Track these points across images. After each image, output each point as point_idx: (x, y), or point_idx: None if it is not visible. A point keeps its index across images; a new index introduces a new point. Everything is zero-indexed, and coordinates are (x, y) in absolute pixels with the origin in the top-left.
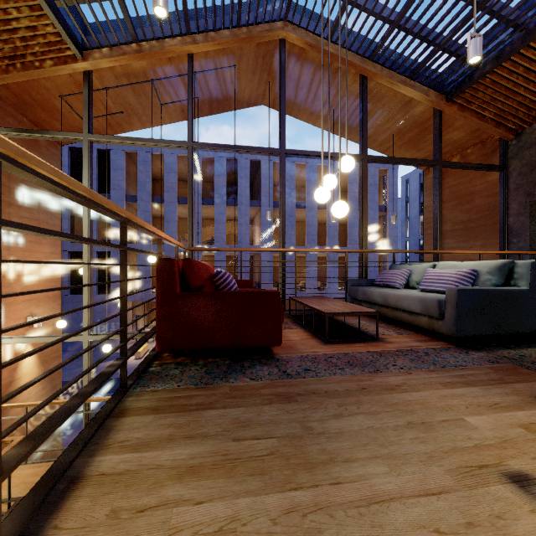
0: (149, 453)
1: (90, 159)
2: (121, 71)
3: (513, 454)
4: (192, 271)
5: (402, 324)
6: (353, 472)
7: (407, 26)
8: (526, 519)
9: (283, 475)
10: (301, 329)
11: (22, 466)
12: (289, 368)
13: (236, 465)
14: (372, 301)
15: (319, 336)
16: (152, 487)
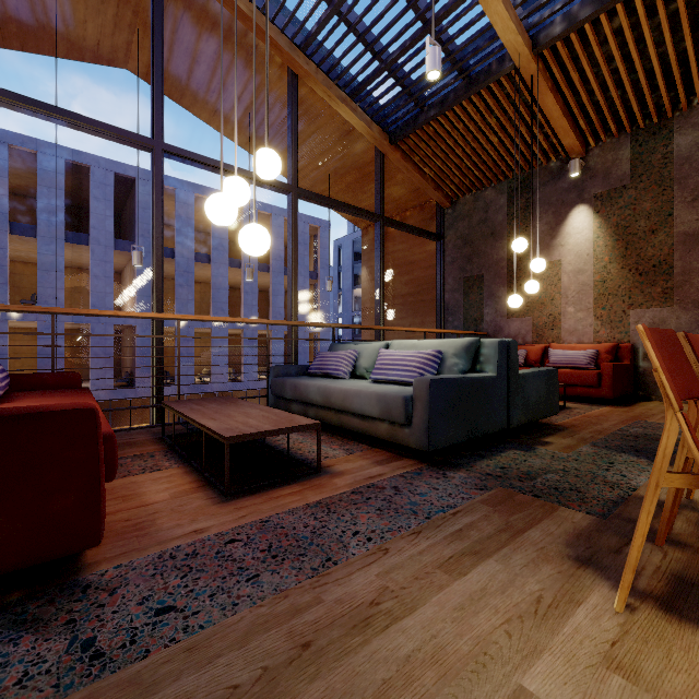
0: None
1: None
2: None
3: None
4: None
5: (349, 432)
6: None
7: (350, 18)
8: None
9: None
10: (179, 468)
11: None
12: (108, 623)
13: None
14: (307, 400)
15: (214, 482)
16: None
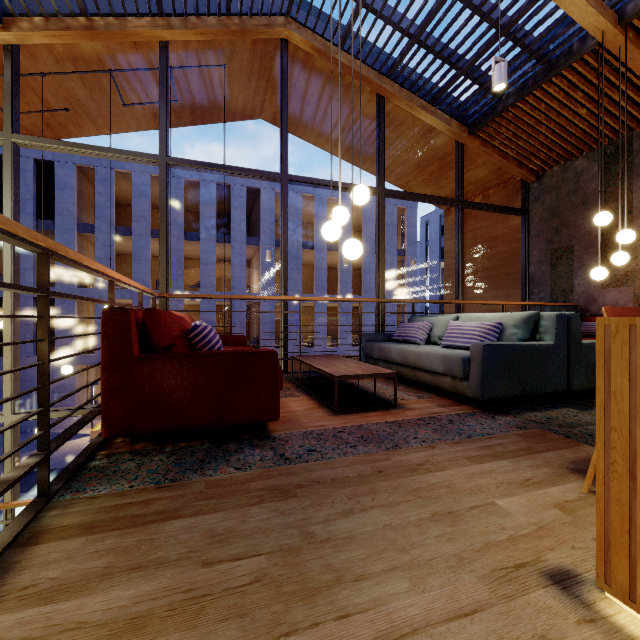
0: (67, 603)
1: (14, 169)
2: (64, 53)
3: (551, 544)
4: (157, 325)
5: (423, 386)
6: (366, 596)
7: (428, 43)
8: (573, 635)
9: (271, 613)
10: (305, 396)
11: None
12: (288, 450)
13: (204, 606)
14: (389, 359)
15: (327, 404)
16: None
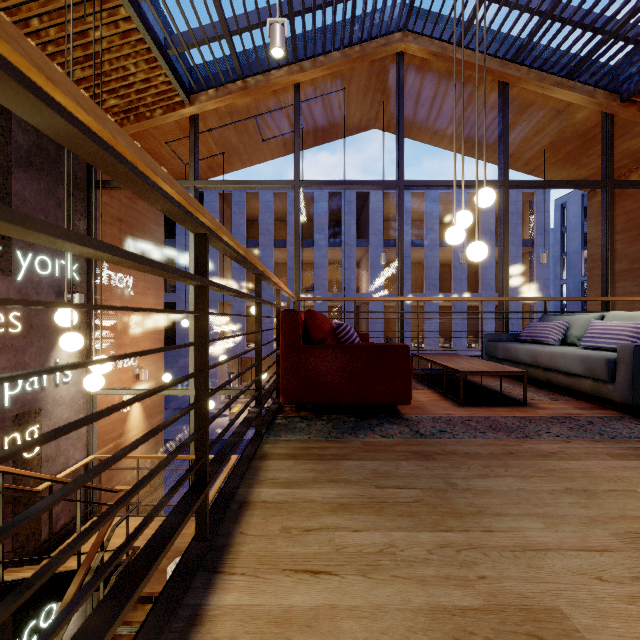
0: (300, 490)
1: None
2: (225, 111)
3: None
4: (314, 323)
5: (557, 389)
6: (505, 524)
7: (564, 15)
8: None
9: (432, 519)
10: (428, 390)
11: (134, 518)
12: (421, 429)
13: (384, 507)
14: (516, 359)
15: (452, 397)
16: (310, 515)
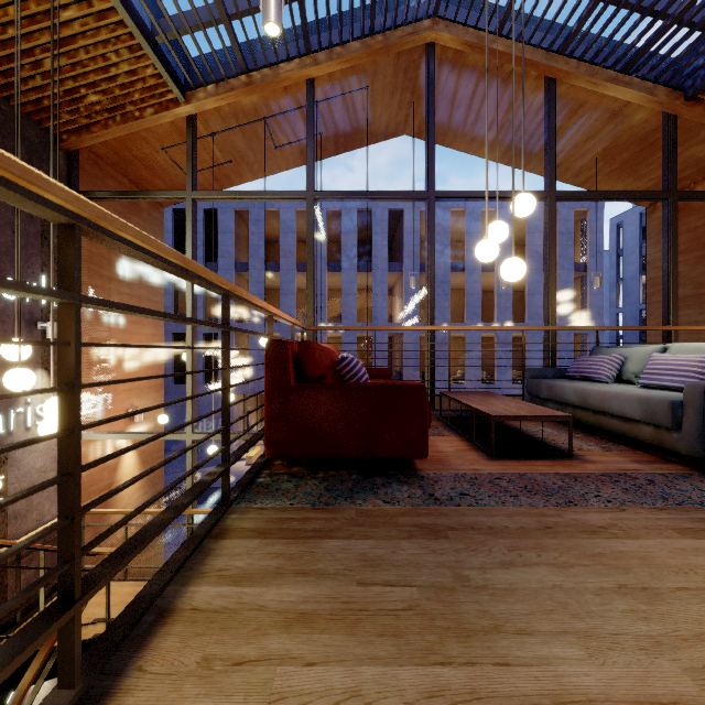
0: (251, 589)
1: (193, 221)
2: (229, 111)
3: None
4: (309, 357)
5: (610, 435)
6: (530, 651)
7: None
8: None
9: (425, 641)
10: (456, 437)
11: (121, 583)
12: (437, 491)
13: (361, 618)
14: (562, 400)
15: (482, 447)
16: (252, 633)
